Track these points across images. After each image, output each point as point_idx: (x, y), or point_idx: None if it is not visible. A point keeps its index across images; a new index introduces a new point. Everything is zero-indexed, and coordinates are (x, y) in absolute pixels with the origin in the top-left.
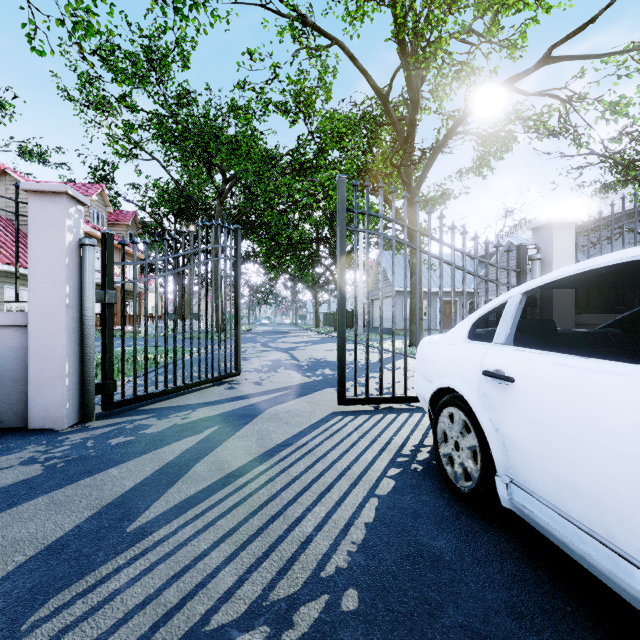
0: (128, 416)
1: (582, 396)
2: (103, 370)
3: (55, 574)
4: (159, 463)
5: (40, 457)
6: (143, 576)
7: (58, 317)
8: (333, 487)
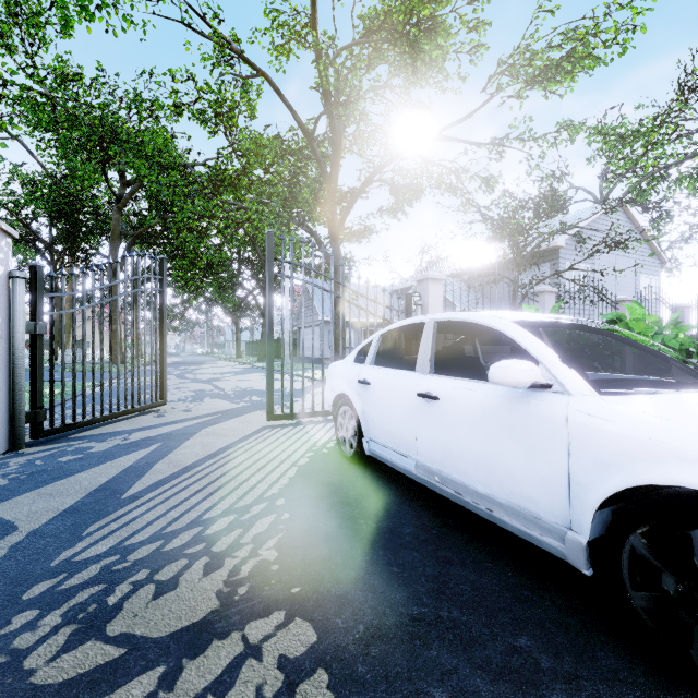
0: (61, 443)
1: (392, 387)
2: (32, 399)
3: (84, 518)
4: (121, 467)
5: None
6: (149, 511)
7: None
8: (267, 465)
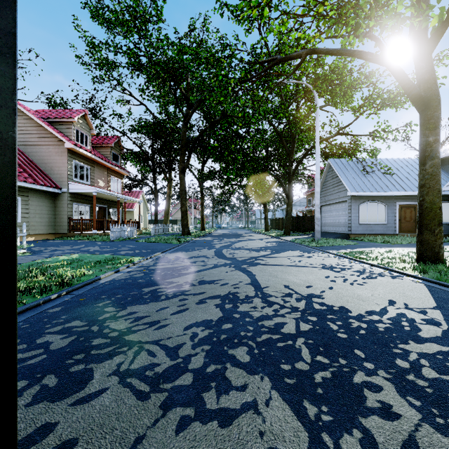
0: None
1: None
2: None
3: None
4: None
5: None
6: None
7: None
8: None
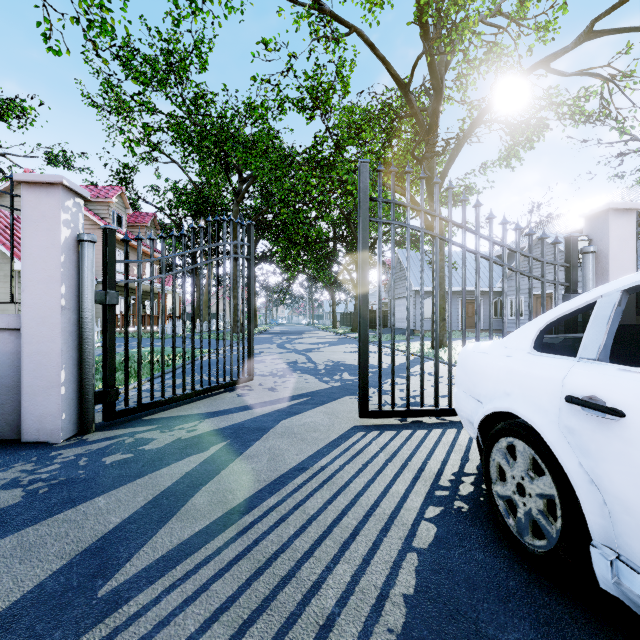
0: (130, 427)
1: None
2: (104, 377)
3: None
4: (154, 491)
5: (24, 479)
6: None
7: (53, 320)
8: (359, 533)
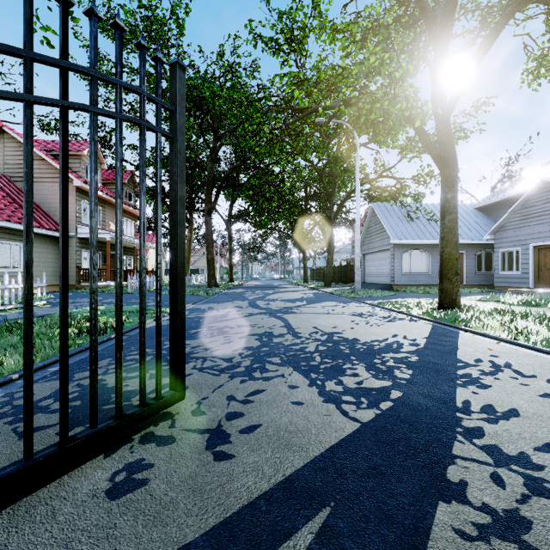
0: None
1: None
2: None
3: None
4: None
5: None
6: None
7: None
8: None
